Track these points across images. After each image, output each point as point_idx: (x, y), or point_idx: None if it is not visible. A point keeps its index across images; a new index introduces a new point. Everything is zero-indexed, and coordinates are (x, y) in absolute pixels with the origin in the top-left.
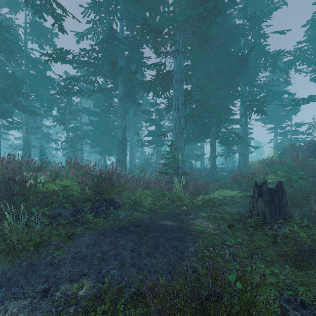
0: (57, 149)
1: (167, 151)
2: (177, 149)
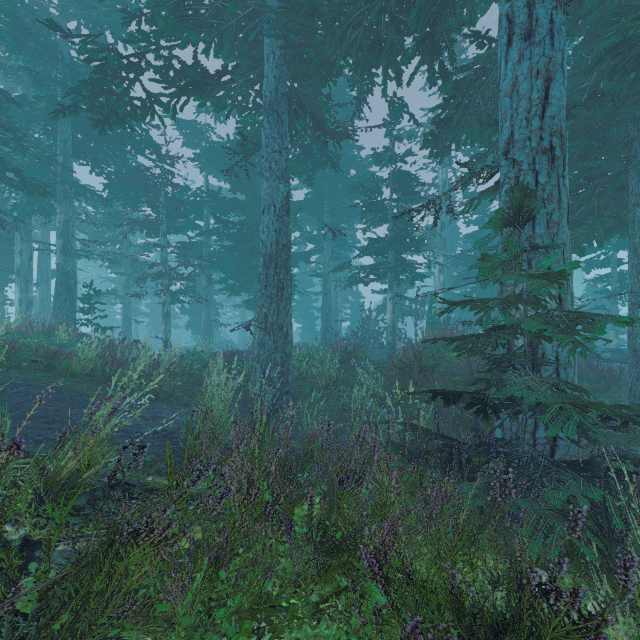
0: (138, 296)
1: (485, 258)
2: (558, 246)
